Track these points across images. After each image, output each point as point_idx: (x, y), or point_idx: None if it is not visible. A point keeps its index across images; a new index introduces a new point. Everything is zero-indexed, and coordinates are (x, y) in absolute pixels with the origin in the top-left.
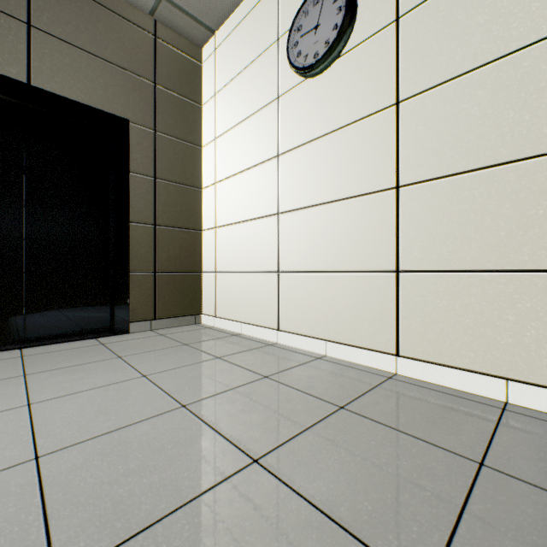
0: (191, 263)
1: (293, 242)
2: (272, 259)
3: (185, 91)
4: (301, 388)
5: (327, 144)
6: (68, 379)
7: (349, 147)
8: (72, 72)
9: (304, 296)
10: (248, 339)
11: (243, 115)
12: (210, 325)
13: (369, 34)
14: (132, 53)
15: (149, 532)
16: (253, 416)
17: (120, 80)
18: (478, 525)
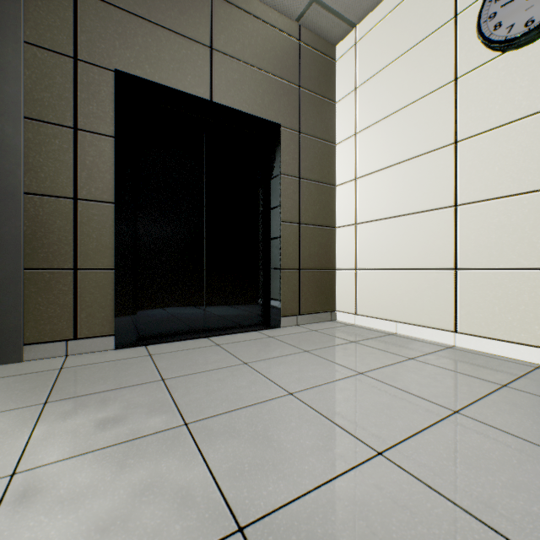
0: (327, 260)
1: (481, 236)
2: (444, 255)
3: (322, 91)
4: None
5: None
6: (291, 371)
7: None
8: (239, 86)
9: (501, 295)
10: (413, 340)
11: (397, 106)
12: (349, 322)
13: None
14: (281, 60)
15: None
16: None
17: (273, 88)
18: None
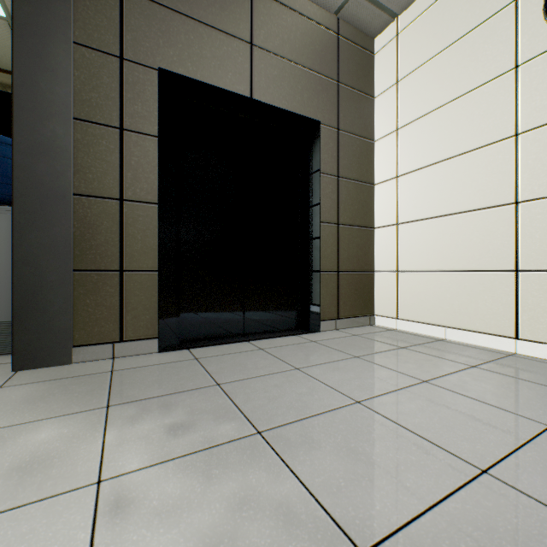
0: (365, 262)
1: None
2: (502, 256)
3: (361, 86)
4: None
5: None
6: (349, 378)
7: None
8: (278, 82)
9: None
10: (467, 346)
11: (446, 98)
12: (389, 327)
13: None
14: (320, 55)
15: None
16: None
17: (312, 84)
18: None
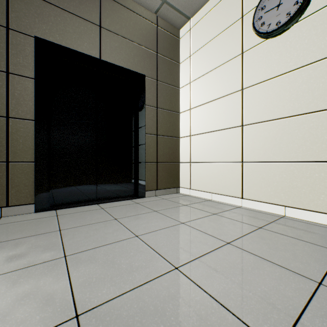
0: (174, 157)
1: (255, 143)
2: (236, 154)
3: (171, 56)
4: (293, 236)
5: (285, 79)
6: (142, 223)
7: (305, 80)
8: (118, 50)
9: (265, 177)
10: (220, 203)
11: (212, 67)
12: (186, 194)
13: (325, 4)
14: (146, 36)
15: (302, 324)
16: (282, 253)
17: (140, 53)
18: None
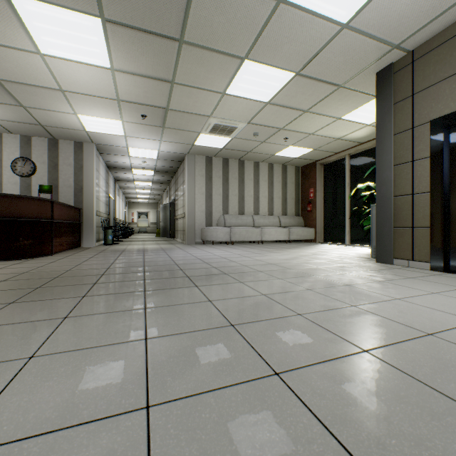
0: None
1: None
2: None
3: None
4: None
5: None
6: None
7: None
8: None
9: None
10: None
11: None
12: None
13: None
14: None
15: (372, 314)
16: None
17: None
18: (414, 383)
